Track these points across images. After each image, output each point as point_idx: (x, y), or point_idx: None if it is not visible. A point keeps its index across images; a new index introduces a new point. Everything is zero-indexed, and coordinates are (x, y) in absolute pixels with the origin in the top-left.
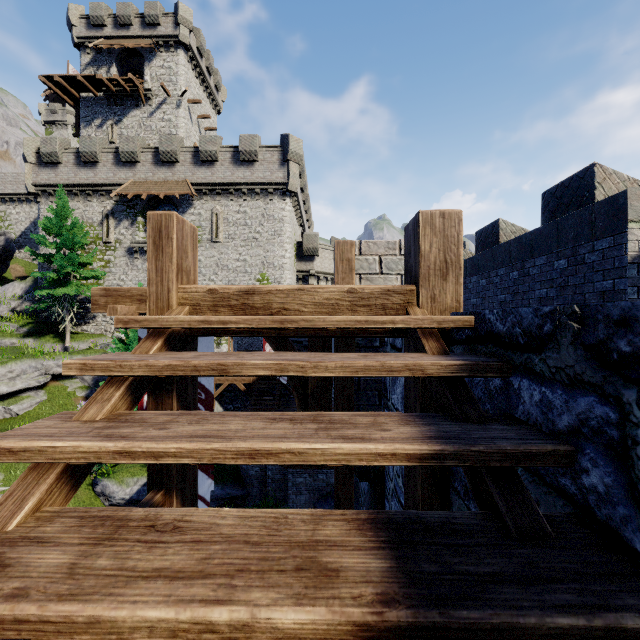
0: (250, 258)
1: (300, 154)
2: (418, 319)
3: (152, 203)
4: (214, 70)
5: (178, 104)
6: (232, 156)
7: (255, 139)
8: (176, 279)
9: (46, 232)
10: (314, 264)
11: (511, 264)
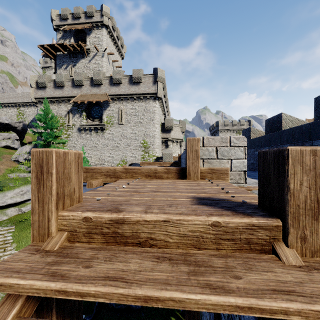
0: (138, 132)
1: (163, 78)
2: (319, 311)
3: (90, 105)
4: (120, 37)
5: (102, 55)
6: (129, 80)
7: (140, 71)
8: (55, 208)
9: (39, 121)
10: (170, 134)
11: (294, 142)
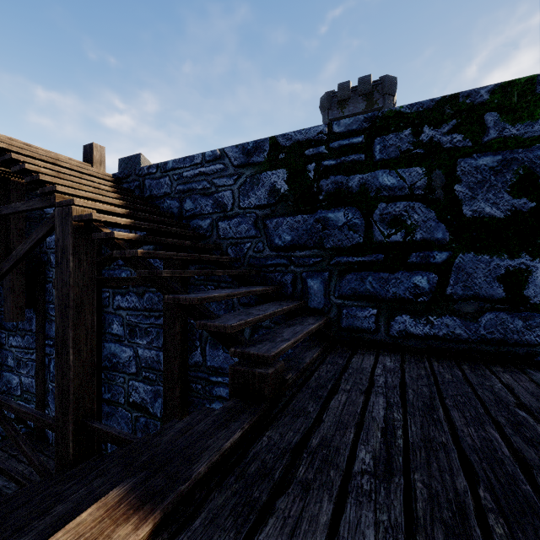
0: None
1: None
2: (99, 171)
3: None
4: None
5: None
6: None
7: None
8: None
9: None
10: None
11: None
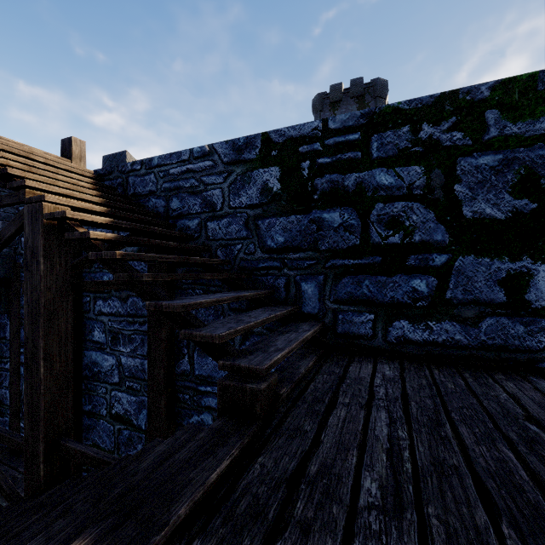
0: None
1: None
2: (78, 166)
3: None
4: None
5: None
6: None
7: None
8: None
9: None
10: None
11: None
